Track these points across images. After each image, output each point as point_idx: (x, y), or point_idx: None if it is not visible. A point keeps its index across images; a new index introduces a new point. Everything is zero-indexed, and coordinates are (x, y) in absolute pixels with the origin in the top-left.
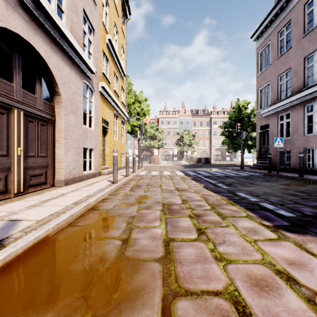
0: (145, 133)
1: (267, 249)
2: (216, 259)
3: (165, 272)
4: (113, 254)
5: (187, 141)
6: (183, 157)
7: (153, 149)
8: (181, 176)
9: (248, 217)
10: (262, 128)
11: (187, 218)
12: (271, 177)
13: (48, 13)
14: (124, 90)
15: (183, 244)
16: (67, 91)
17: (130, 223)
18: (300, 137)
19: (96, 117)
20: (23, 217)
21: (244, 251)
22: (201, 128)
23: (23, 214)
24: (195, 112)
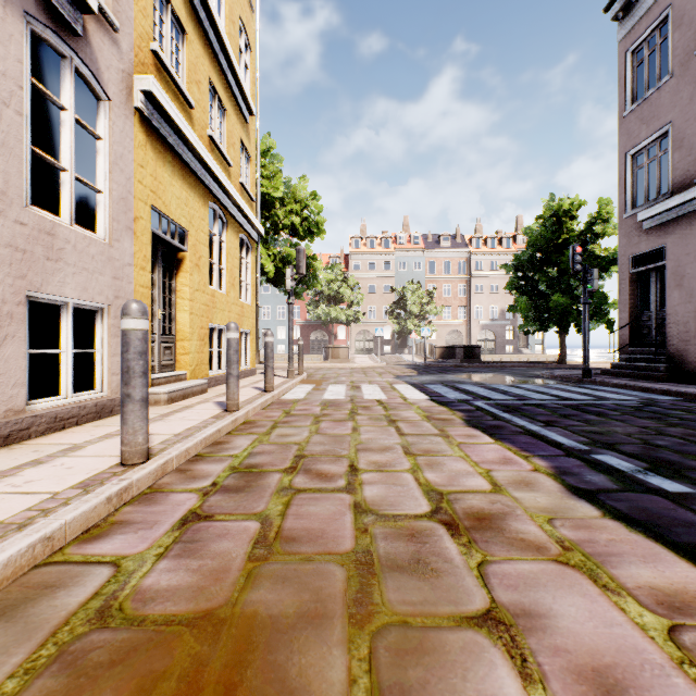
0: (314, 284)
1: None
2: None
3: None
4: None
5: (415, 308)
6: (404, 346)
7: (336, 327)
8: (421, 404)
9: None
10: (638, 262)
11: None
12: None
13: None
14: (250, 155)
15: None
16: None
17: None
18: None
19: (117, 196)
20: None
21: None
22: (448, 277)
23: None
24: (433, 241)
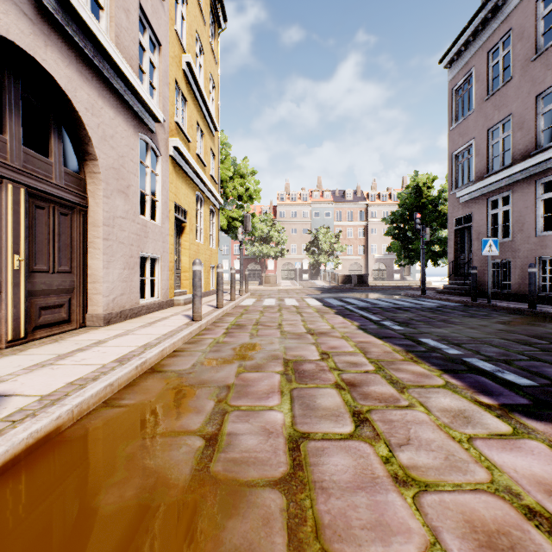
0: (253, 232)
1: (496, 458)
2: (396, 482)
3: (293, 514)
4: (185, 470)
5: (326, 246)
6: (318, 274)
7: (267, 260)
8: (317, 307)
9: (449, 388)
10: (459, 222)
11: (333, 390)
12: (478, 309)
13: (72, 6)
14: (215, 155)
15: (326, 447)
16: (110, 153)
17: (223, 399)
18: (529, 239)
19: (164, 202)
20: (15, 389)
21: (452, 462)
22: (351, 223)
23: (16, 383)
24: (339, 195)
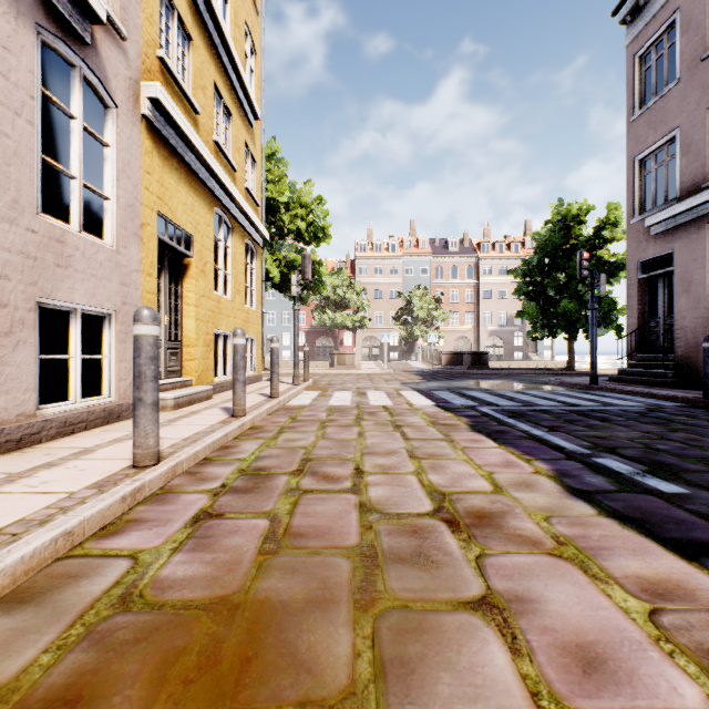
0: (320, 289)
1: None
2: None
3: None
4: None
5: (422, 314)
6: (411, 352)
7: (342, 333)
8: (427, 410)
9: None
10: (646, 268)
11: None
12: None
13: None
14: (256, 160)
15: None
16: None
17: None
18: None
19: (125, 203)
20: None
21: None
22: (456, 283)
23: None
24: (440, 245)
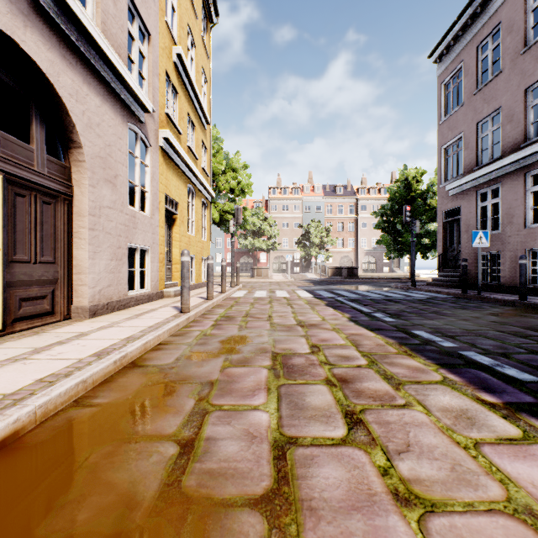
0: (245, 225)
1: (510, 469)
2: (397, 500)
3: None
4: (152, 485)
5: (317, 240)
6: (309, 267)
7: (259, 253)
8: (307, 298)
9: (447, 384)
10: (448, 215)
11: (323, 386)
12: (469, 301)
13: None
14: (207, 148)
15: (316, 455)
16: (96, 141)
17: (204, 397)
18: (519, 231)
19: (153, 193)
20: None
21: (460, 474)
22: (341, 217)
23: None
24: (330, 190)
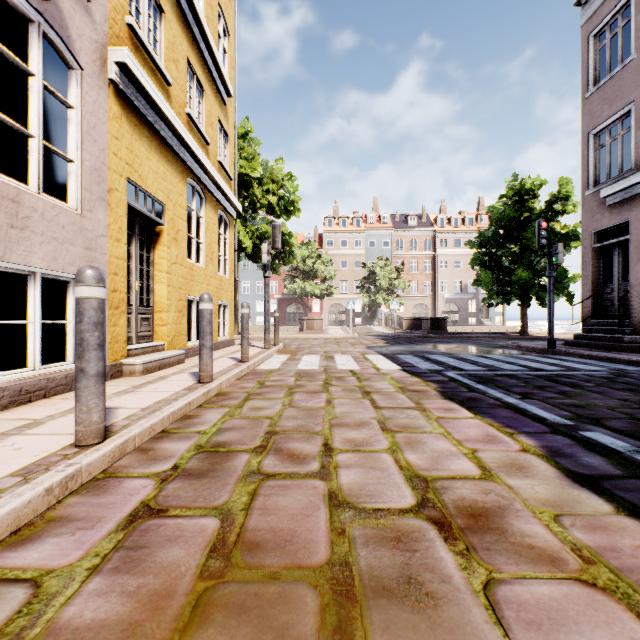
0: (290, 259)
1: None
2: None
3: None
4: None
5: (384, 283)
6: (374, 318)
7: (311, 301)
8: (394, 375)
9: None
10: (600, 237)
11: None
12: None
13: None
14: (229, 135)
15: None
16: None
17: None
18: None
19: (90, 167)
20: None
21: None
22: (415, 254)
23: None
24: (401, 220)
